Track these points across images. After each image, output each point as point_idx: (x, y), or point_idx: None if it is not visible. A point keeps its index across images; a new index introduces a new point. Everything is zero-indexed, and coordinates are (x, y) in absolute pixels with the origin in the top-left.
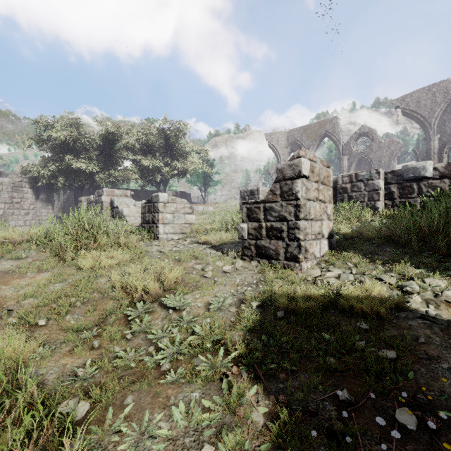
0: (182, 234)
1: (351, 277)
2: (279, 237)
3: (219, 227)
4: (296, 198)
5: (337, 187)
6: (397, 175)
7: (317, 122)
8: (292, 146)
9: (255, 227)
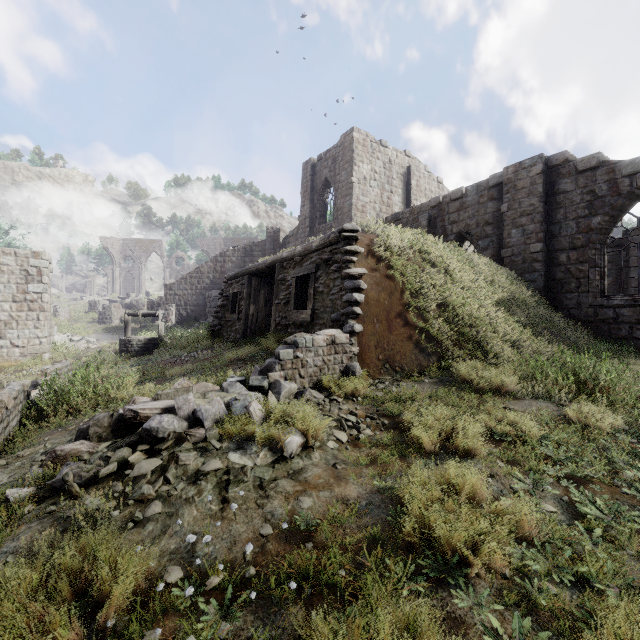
0: (68, 320)
1: (121, 325)
2: (108, 319)
3: (84, 318)
4: (112, 312)
5: (133, 304)
6: (150, 302)
7: (148, 239)
8: (127, 253)
9: (102, 317)
